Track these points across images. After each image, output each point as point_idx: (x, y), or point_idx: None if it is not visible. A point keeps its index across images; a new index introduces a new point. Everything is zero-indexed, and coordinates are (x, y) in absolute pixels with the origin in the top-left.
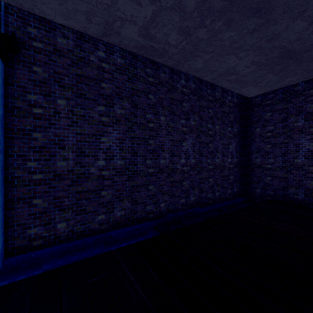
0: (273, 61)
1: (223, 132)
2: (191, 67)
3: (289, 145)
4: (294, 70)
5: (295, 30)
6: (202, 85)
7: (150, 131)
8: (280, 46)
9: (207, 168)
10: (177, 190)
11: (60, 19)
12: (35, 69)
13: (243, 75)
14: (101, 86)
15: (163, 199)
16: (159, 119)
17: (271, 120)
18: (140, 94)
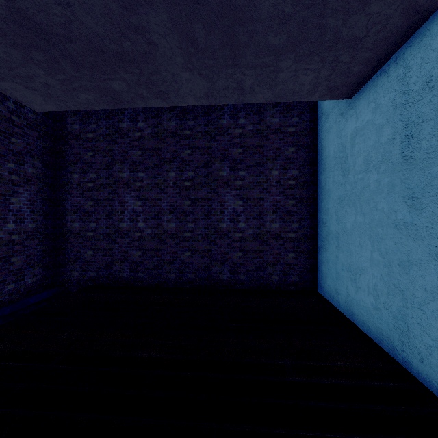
0: (12, 30)
1: None
2: None
3: (115, 203)
4: (76, 77)
5: None
6: None
7: None
8: None
9: None
10: None
11: None
12: None
13: None
14: None
15: None
16: None
17: (93, 164)
18: None
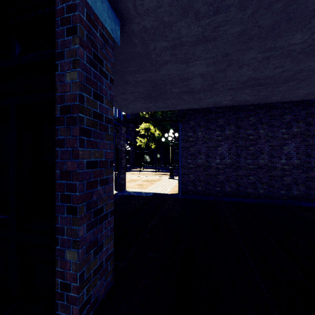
0: None
1: None
2: (272, 100)
3: None
4: None
5: None
6: None
7: (250, 141)
8: None
9: None
10: (277, 182)
11: (198, 107)
12: (190, 122)
13: None
14: (218, 121)
15: (262, 187)
16: (258, 132)
17: None
18: (242, 119)
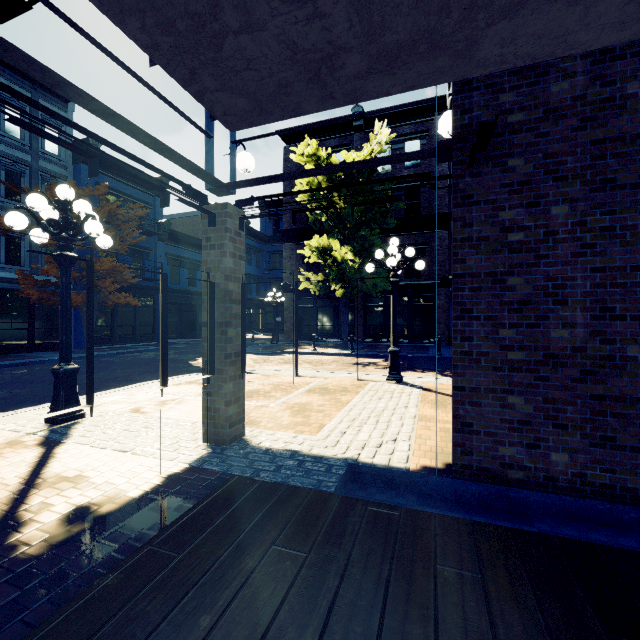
0: None
1: None
2: None
3: None
4: None
5: None
6: None
7: None
8: None
9: None
10: None
11: (606, 39)
12: (512, 164)
13: None
14: None
15: None
16: None
17: None
18: None
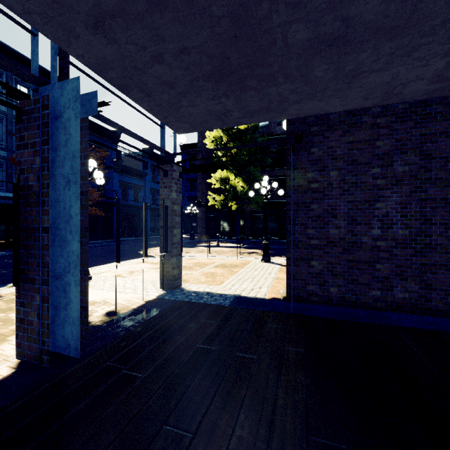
0: None
1: None
2: None
3: None
4: None
5: None
6: None
7: None
8: None
9: None
10: None
11: (339, 109)
12: (313, 150)
13: None
14: (376, 145)
15: None
16: None
17: None
18: (436, 138)
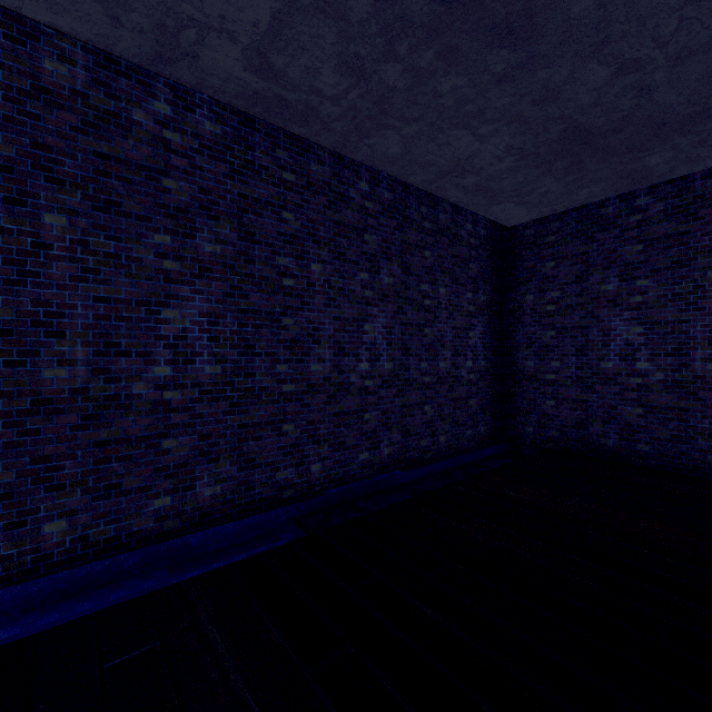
0: (550, 150)
1: (455, 301)
2: (376, 151)
3: (591, 332)
4: (594, 171)
5: (589, 84)
6: (409, 196)
7: (286, 297)
8: (563, 116)
9: (420, 382)
10: (351, 432)
11: (37, 10)
12: None
13: (491, 177)
14: (163, 185)
15: (318, 454)
16: (308, 269)
17: (555, 278)
18: (261, 210)
